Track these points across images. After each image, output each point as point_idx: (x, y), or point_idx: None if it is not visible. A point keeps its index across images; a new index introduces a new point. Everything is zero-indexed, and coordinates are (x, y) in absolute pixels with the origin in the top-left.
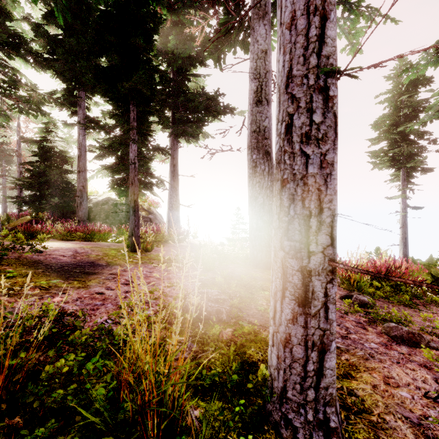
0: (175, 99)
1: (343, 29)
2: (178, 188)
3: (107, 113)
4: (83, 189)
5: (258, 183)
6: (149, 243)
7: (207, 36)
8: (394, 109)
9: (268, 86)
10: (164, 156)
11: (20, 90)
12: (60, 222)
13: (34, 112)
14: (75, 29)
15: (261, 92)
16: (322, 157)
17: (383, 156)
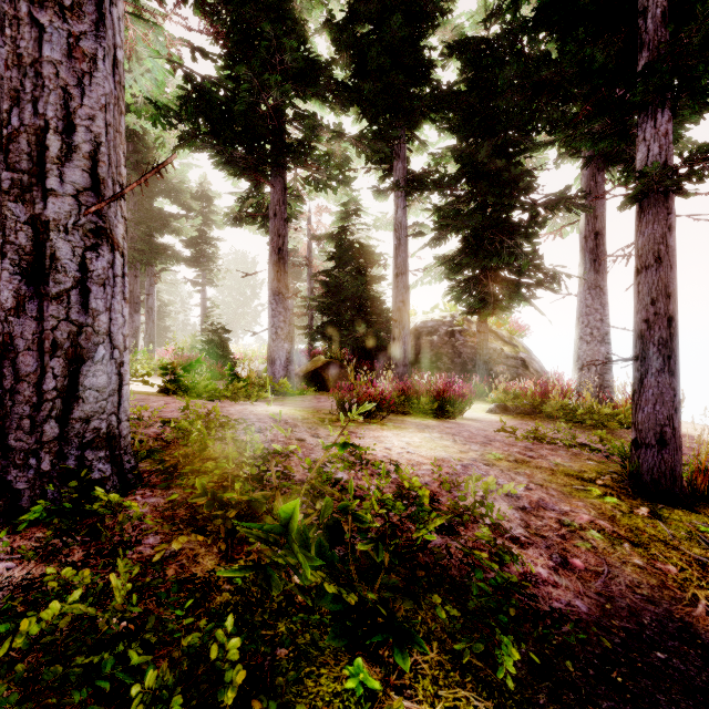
0: None
1: None
2: (605, 289)
3: (448, 151)
4: (403, 307)
5: None
6: (705, 472)
7: None
8: None
9: None
10: (575, 214)
11: (316, 150)
12: (363, 366)
13: (331, 187)
14: (395, 6)
15: None
16: None
17: None
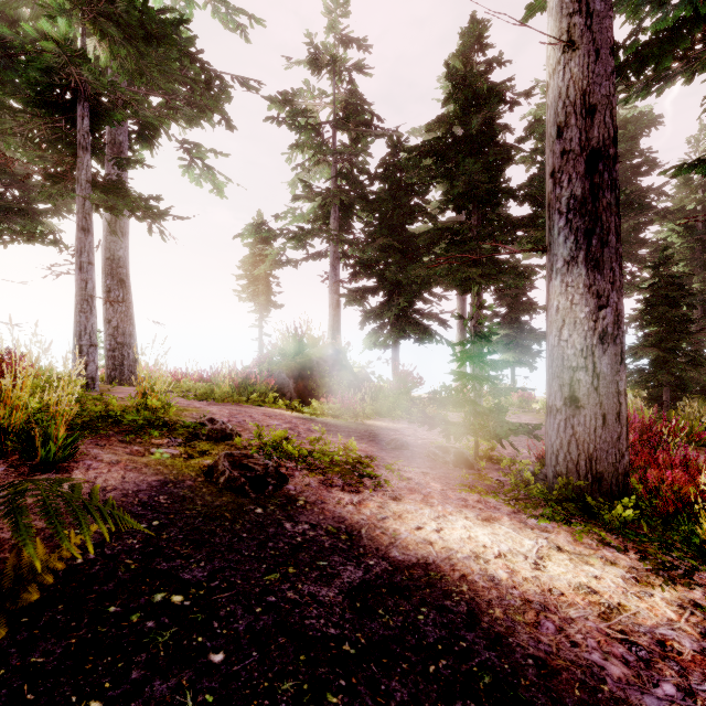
0: None
1: (208, 177)
2: None
3: None
4: None
5: (113, 307)
6: None
7: None
8: (253, 253)
9: (124, 220)
10: None
11: None
12: None
13: None
14: None
15: (116, 224)
16: (86, 317)
17: (244, 291)
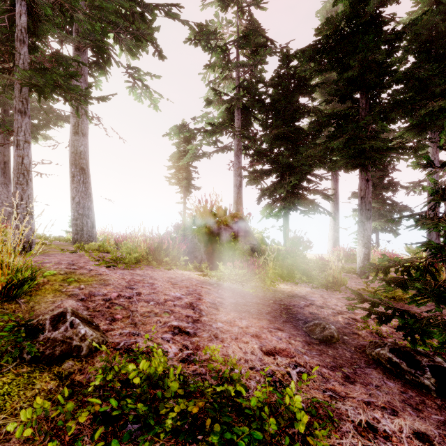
0: (5, 100)
1: (146, 95)
2: (10, 185)
3: None
4: None
5: (76, 188)
6: None
7: (41, 58)
8: (178, 150)
9: (83, 124)
10: None
11: None
12: None
13: None
14: None
15: (78, 127)
16: (22, 188)
17: (172, 177)
